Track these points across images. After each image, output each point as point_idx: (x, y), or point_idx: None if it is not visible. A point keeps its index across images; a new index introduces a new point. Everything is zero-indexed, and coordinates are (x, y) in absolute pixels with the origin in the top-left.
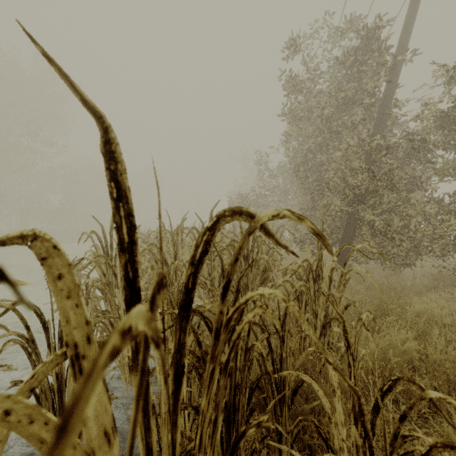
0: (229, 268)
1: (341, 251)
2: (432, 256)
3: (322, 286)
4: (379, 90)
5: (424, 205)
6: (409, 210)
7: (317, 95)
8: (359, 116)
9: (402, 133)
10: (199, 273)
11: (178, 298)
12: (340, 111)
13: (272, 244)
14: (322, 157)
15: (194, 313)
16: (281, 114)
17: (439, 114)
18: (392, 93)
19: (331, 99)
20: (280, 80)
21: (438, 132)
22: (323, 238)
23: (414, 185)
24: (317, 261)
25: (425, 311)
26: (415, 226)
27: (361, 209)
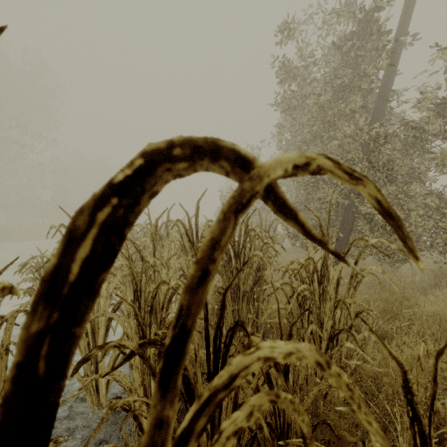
0: (184, 298)
1: (351, 246)
2: (434, 252)
3: (329, 289)
4: (377, 77)
5: (425, 198)
6: (409, 203)
7: (311, 83)
8: (358, 102)
9: (402, 122)
10: (82, 323)
11: (145, 310)
12: (336, 100)
13: (265, 238)
14: (317, 148)
15: (153, 346)
16: (274, 104)
17: (442, 101)
18: (392, 80)
19: (327, 87)
20: (273, 67)
21: (440, 121)
22: (397, 222)
23: (413, 177)
24: (322, 259)
25: (436, 313)
26: (415, 220)
27: (359, 202)
